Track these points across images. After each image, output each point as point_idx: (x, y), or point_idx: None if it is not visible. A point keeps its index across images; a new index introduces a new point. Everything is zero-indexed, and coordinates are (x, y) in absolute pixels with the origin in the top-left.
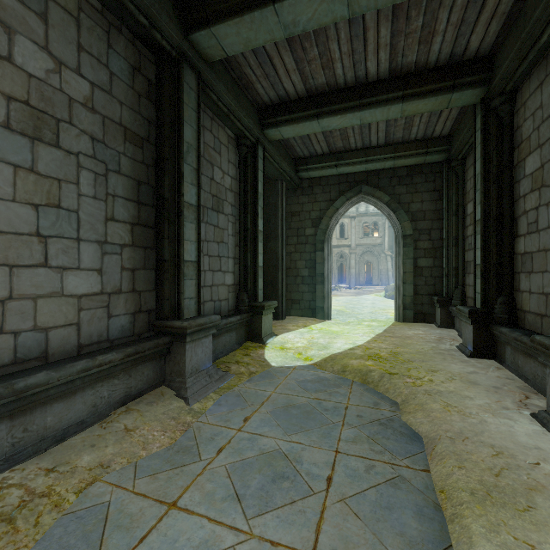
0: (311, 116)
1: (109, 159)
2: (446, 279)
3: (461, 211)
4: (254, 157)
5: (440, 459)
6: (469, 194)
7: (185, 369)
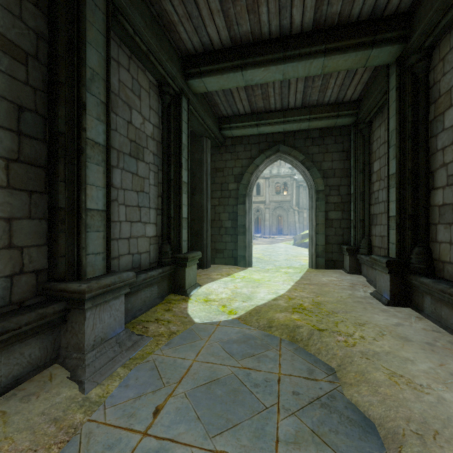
0: (235, 67)
1: None
2: (354, 230)
3: (367, 169)
4: (178, 107)
5: None
6: (376, 153)
7: (84, 342)
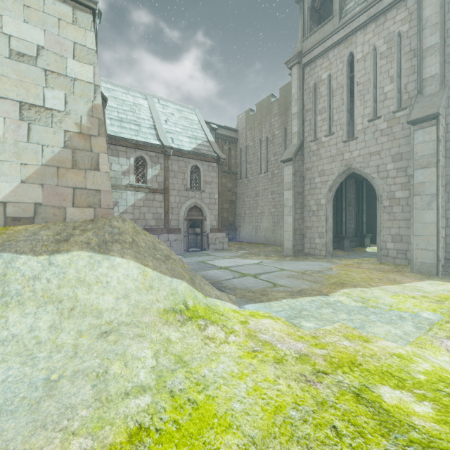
0: None
1: None
2: None
3: None
4: (362, 185)
5: None
6: None
7: (343, 246)
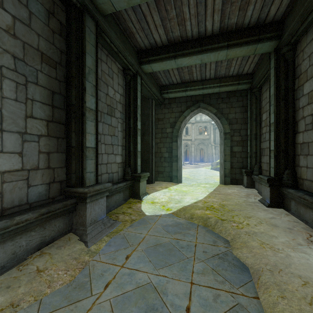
0: (170, 57)
1: (28, 73)
2: (250, 159)
3: (258, 119)
4: (135, 82)
5: (265, 288)
6: (264, 108)
7: (86, 221)
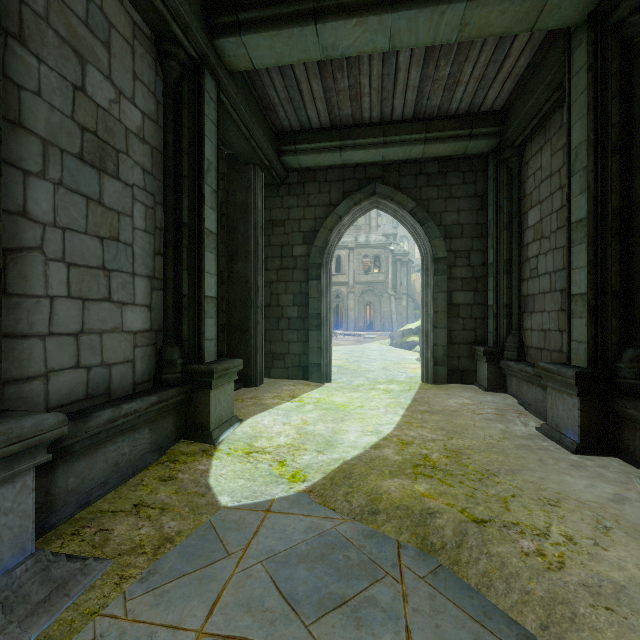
0: (303, 15)
1: None
2: (494, 321)
3: (516, 223)
4: (197, 90)
5: None
6: (532, 196)
7: None
